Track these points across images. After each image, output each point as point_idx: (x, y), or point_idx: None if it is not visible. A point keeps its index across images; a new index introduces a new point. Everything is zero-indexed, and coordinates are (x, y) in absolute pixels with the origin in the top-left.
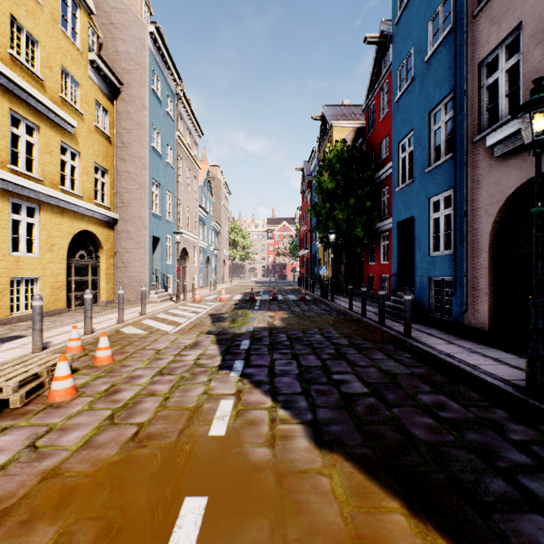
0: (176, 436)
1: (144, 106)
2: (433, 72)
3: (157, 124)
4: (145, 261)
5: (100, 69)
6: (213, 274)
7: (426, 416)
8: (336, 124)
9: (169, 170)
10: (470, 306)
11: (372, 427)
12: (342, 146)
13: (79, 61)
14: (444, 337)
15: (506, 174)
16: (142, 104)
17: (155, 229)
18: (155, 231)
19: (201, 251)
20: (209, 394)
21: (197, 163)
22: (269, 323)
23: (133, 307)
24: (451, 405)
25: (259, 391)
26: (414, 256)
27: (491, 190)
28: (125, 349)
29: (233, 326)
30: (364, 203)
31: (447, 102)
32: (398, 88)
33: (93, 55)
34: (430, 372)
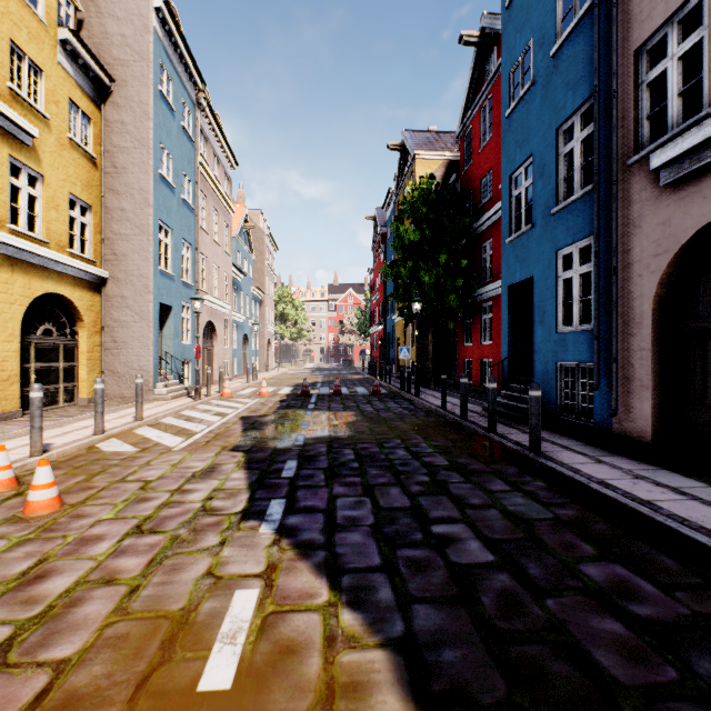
0: (126, 698)
1: (146, 115)
2: (564, 70)
3: (168, 143)
4: (149, 339)
5: (78, 54)
6: (253, 359)
7: (608, 617)
8: (420, 155)
9: (187, 210)
10: (621, 405)
11: (519, 651)
12: (430, 184)
13: (42, 38)
14: (585, 451)
15: (680, 210)
16: (144, 111)
17: (165, 294)
18: (164, 297)
19: (236, 326)
20: (216, 577)
21: (229, 204)
22: (329, 431)
23: (129, 407)
24: (642, 587)
25: (307, 566)
26: (534, 333)
27: (656, 235)
28: (91, 482)
29: (274, 437)
30: (458, 262)
31: (584, 112)
32: (510, 98)
33: (66, 32)
34: (584, 516)
